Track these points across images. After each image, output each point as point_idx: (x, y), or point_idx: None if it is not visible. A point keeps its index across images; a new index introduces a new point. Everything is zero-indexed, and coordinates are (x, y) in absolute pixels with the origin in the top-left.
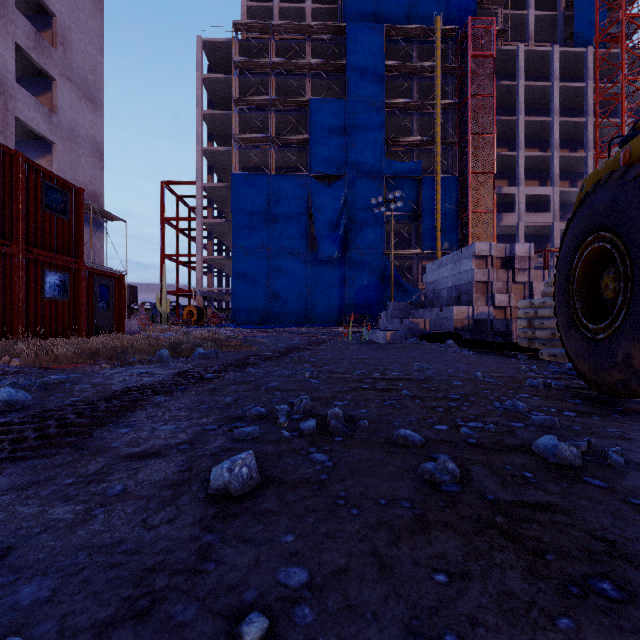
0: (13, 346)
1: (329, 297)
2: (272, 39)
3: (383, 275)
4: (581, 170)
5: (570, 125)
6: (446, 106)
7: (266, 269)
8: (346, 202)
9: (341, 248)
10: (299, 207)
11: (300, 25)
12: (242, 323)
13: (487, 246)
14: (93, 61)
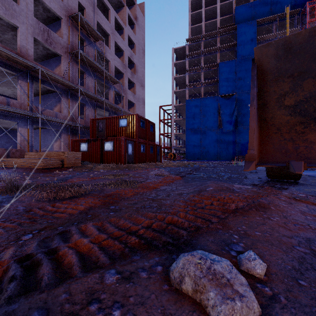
0: (153, 164)
1: (228, 148)
2: (202, 41)
3: None
4: None
5: None
6: None
7: (199, 137)
8: (236, 105)
9: (234, 126)
10: (214, 110)
11: (214, 32)
12: (190, 159)
13: None
14: (142, 73)
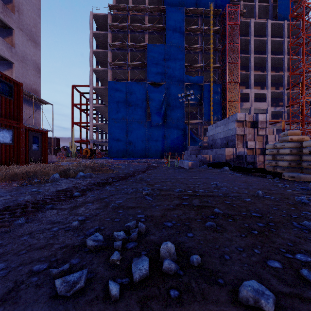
0: None
1: (157, 144)
2: (128, 14)
3: (184, 133)
4: (281, 81)
5: (276, 59)
6: (215, 49)
7: (125, 130)
8: (165, 96)
9: (163, 119)
10: (142, 98)
11: (142, 7)
12: (113, 157)
13: (243, 115)
14: (35, 21)
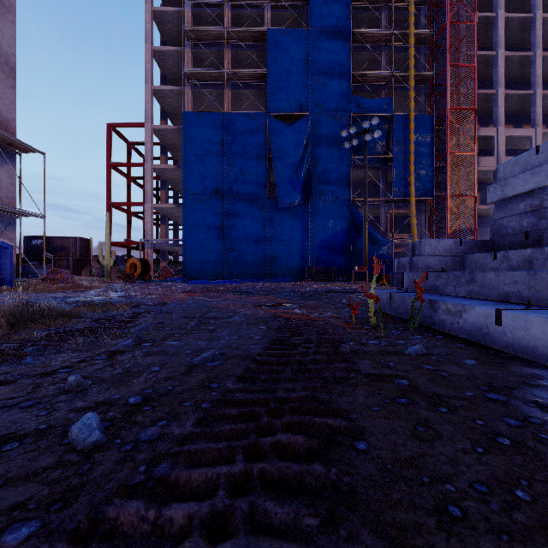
0: None
1: (290, 248)
2: None
3: (350, 224)
4: None
5: None
6: (419, 38)
7: (220, 218)
8: (309, 143)
9: (303, 194)
10: (257, 149)
11: None
12: (194, 277)
13: None
14: None
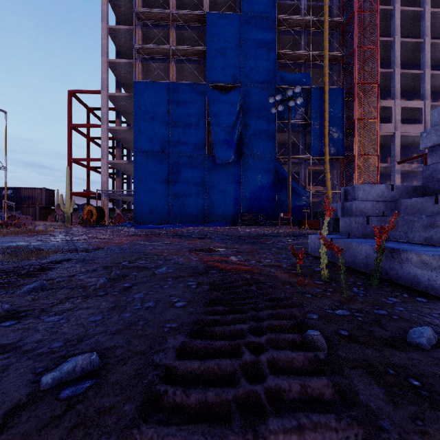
0: None
1: (225, 198)
2: None
3: (275, 178)
4: None
5: (437, 48)
6: (332, 25)
7: (166, 172)
8: (241, 109)
9: (236, 152)
10: (197, 114)
11: None
12: (143, 222)
13: None
14: None
